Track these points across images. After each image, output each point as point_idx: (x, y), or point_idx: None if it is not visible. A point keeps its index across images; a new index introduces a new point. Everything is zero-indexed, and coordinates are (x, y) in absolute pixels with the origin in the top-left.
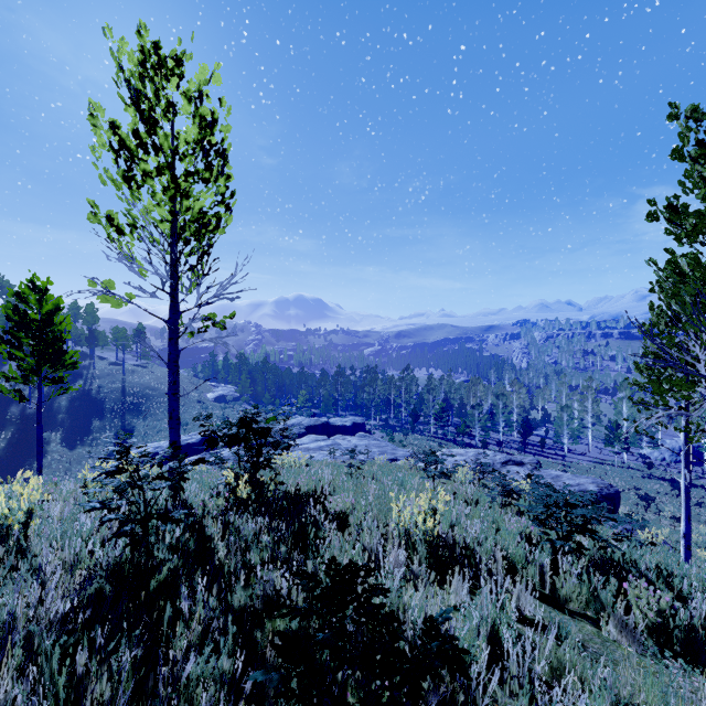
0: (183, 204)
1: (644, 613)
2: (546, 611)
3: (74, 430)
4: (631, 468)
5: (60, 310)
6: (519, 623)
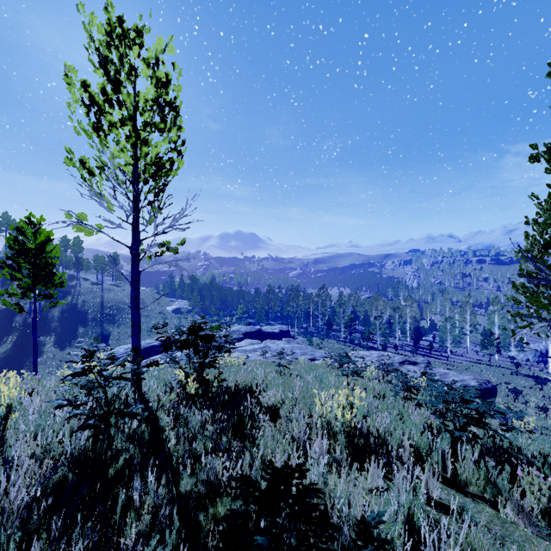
0: (143, 150)
1: (537, 498)
2: (450, 494)
3: (64, 335)
4: (502, 367)
5: (50, 241)
6: (428, 506)
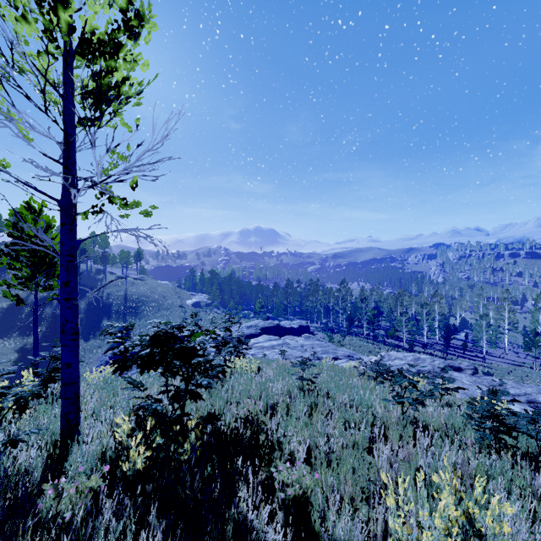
0: (61, 18)
1: None
2: None
3: (89, 327)
4: None
5: (51, 228)
6: None
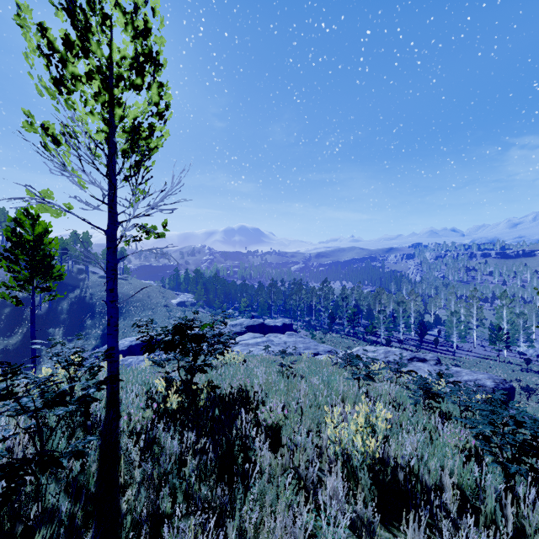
0: (116, 112)
1: None
2: None
3: (72, 327)
4: (511, 363)
5: (48, 233)
6: None
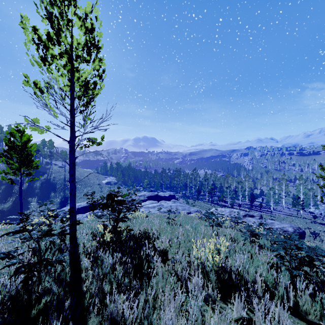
0: (75, 75)
1: None
2: (295, 322)
3: (42, 197)
4: (305, 218)
5: (30, 141)
6: None
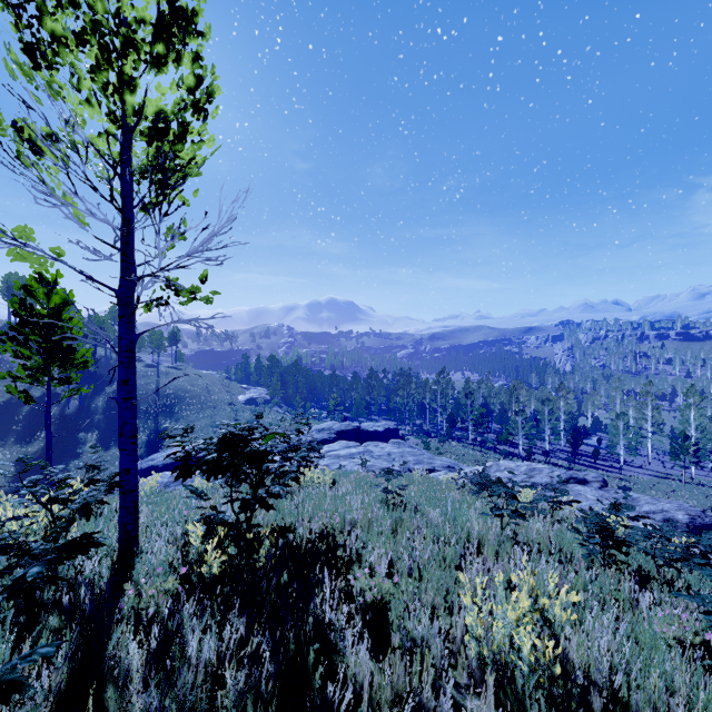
0: (127, 101)
1: None
2: None
3: (109, 431)
4: (702, 484)
5: (69, 305)
6: None
